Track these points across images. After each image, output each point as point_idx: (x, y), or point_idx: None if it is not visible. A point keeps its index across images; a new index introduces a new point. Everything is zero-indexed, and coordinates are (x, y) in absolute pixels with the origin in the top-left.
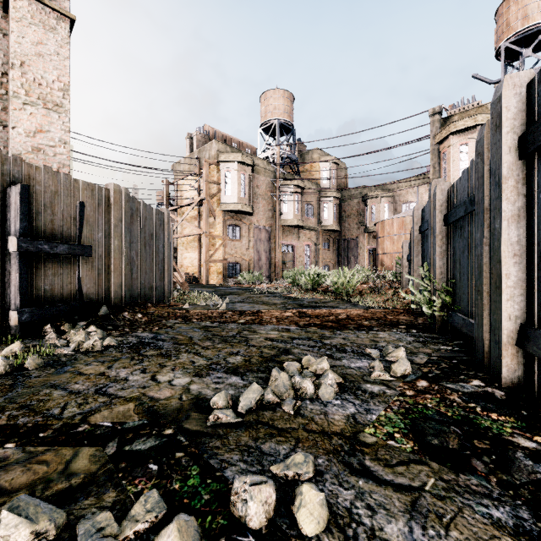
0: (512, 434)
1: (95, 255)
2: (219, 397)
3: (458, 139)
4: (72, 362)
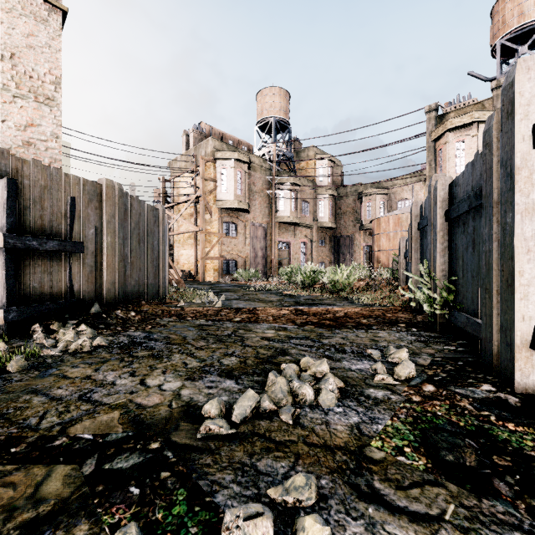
0: (534, 448)
1: (87, 252)
2: (211, 405)
3: (454, 136)
4: (58, 364)
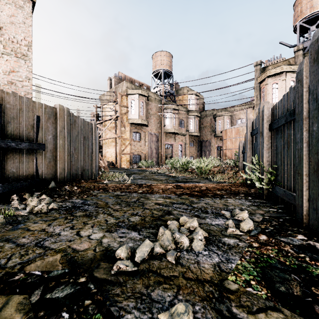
0: None
1: (47, 150)
2: (121, 250)
3: (271, 80)
4: (25, 221)
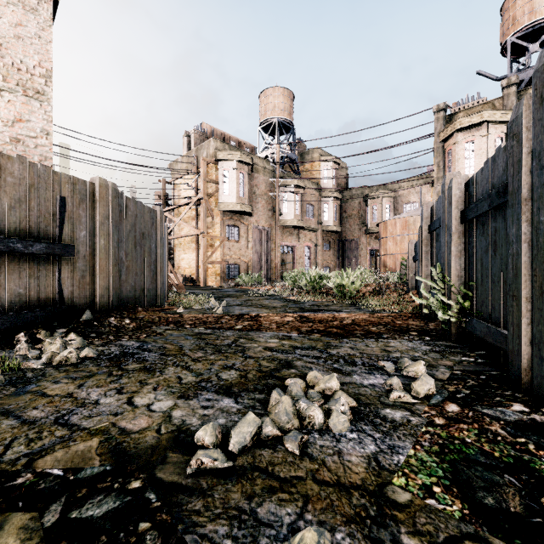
0: None
1: (78, 255)
2: (205, 431)
3: (464, 136)
4: (38, 379)
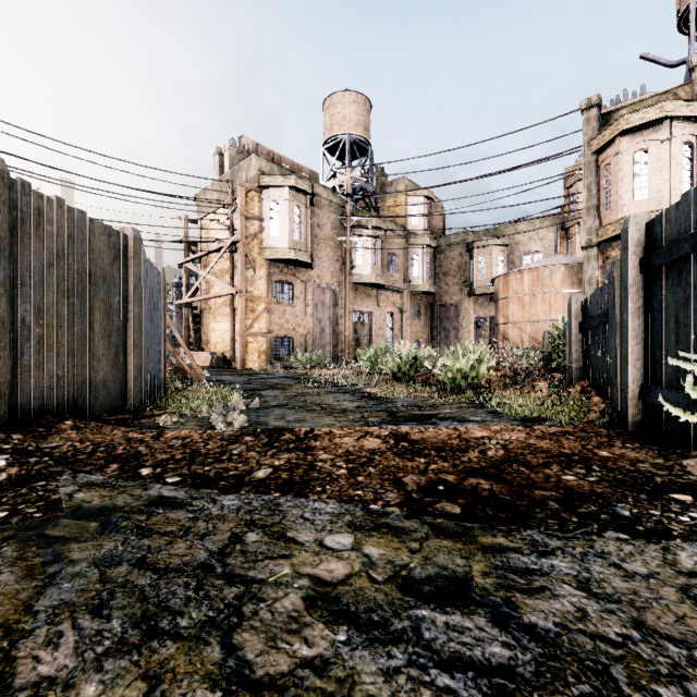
0: None
1: None
2: None
3: (632, 141)
4: None
